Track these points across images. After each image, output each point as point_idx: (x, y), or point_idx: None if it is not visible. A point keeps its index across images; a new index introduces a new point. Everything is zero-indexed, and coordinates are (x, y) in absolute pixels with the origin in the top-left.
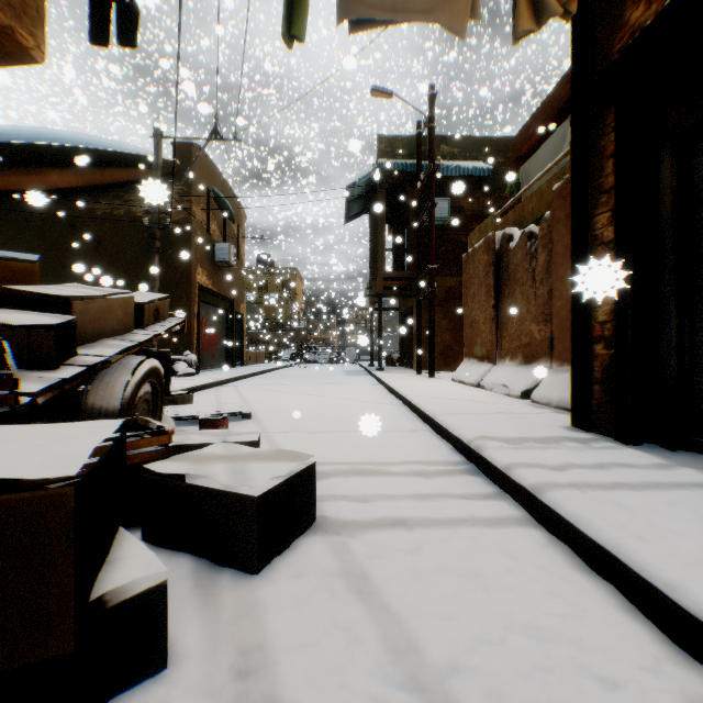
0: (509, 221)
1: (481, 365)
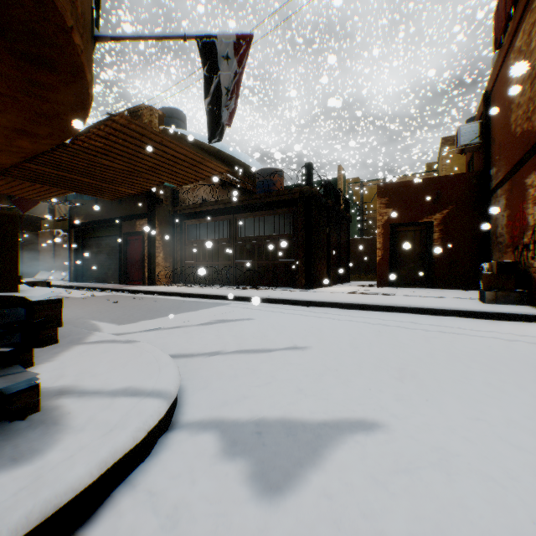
0: (61, 225)
1: (50, 273)
